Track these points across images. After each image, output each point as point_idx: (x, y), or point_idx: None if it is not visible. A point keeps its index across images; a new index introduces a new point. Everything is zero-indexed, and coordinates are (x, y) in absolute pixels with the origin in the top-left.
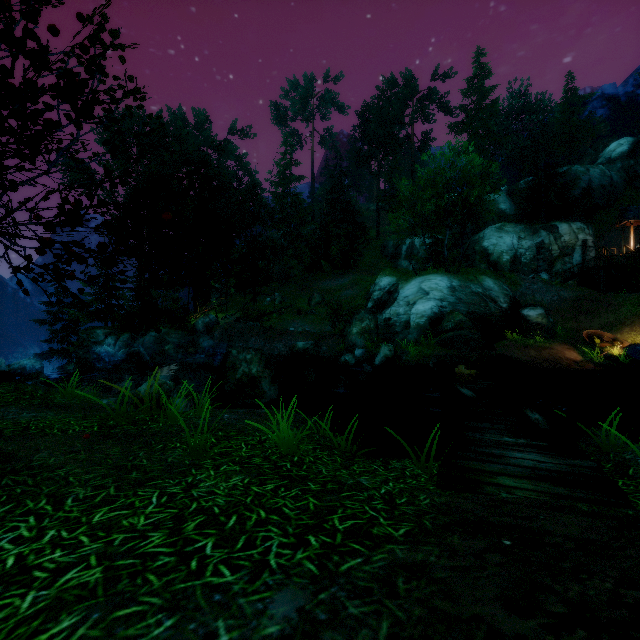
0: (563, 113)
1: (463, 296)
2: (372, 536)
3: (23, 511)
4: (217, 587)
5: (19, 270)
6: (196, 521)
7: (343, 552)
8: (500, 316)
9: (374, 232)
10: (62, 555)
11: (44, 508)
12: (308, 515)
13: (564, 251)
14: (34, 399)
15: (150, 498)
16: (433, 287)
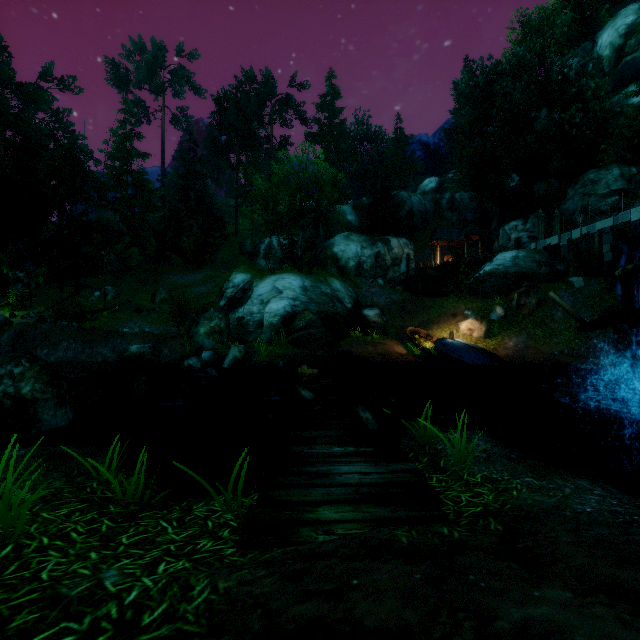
0: (394, 146)
1: (314, 296)
2: None
3: None
4: None
5: None
6: None
7: None
8: (345, 315)
9: (233, 228)
10: None
11: None
12: None
13: (395, 261)
14: None
15: None
16: (287, 286)
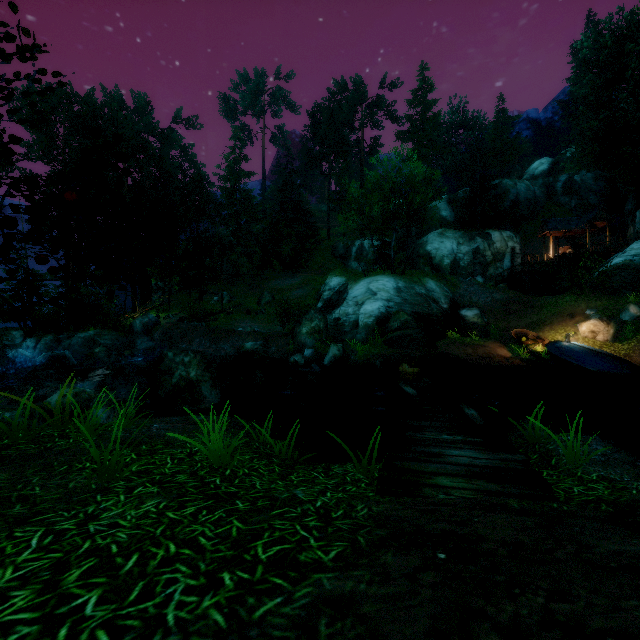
0: (495, 131)
1: (408, 297)
2: (298, 564)
3: None
4: None
5: None
6: (83, 567)
7: (261, 591)
8: (441, 316)
9: (325, 233)
10: None
11: None
12: (228, 544)
13: (496, 257)
14: None
15: (29, 540)
16: (380, 288)
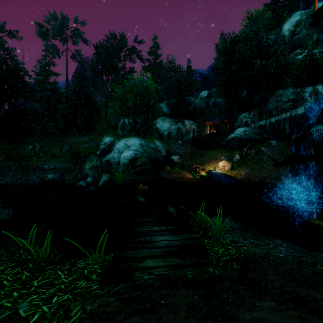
0: (187, 75)
1: (146, 149)
2: None
3: None
4: None
5: None
6: None
7: None
8: (162, 159)
9: (104, 114)
10: None
11: None
12: None
13: (187, 132)
14: None
15: None
16: (132, 144)
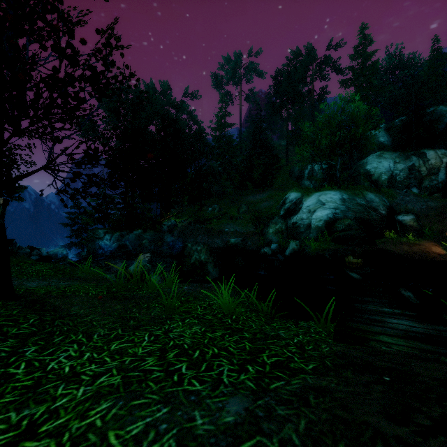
0: (430, 67)
1: (351, 206)
2: (290, 368)
3: (70, 341)
4: (192, 392)
5: (62, 192)
6: (174, 352)
7: (271, 377)
8: (380, 220)
9: (284, 161)
10: (96, 367)
11: (81, 339)
12: (246, 353)
13: (431, 171)
14: (65, 273)
15: (143, 337)
16: (328, 200)
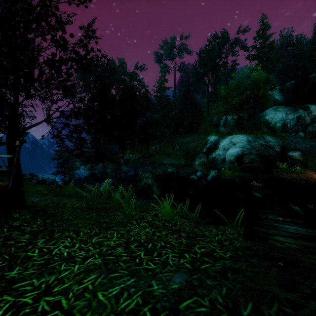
0: (312, 44)
1: (254, 145)
2: (214, 256)
3: (65, 236)
4: (149, 269)
5: (57, 137)
6: (134, 244)
7: (201, 261)
8: (275, 156)
9: (206, 113)
10: (84, 253)
11: (72, 235)
12: (183, 245)
13: (313, 120)
14: (56, 192)
15: (113, 234)
16: (238, 141)
